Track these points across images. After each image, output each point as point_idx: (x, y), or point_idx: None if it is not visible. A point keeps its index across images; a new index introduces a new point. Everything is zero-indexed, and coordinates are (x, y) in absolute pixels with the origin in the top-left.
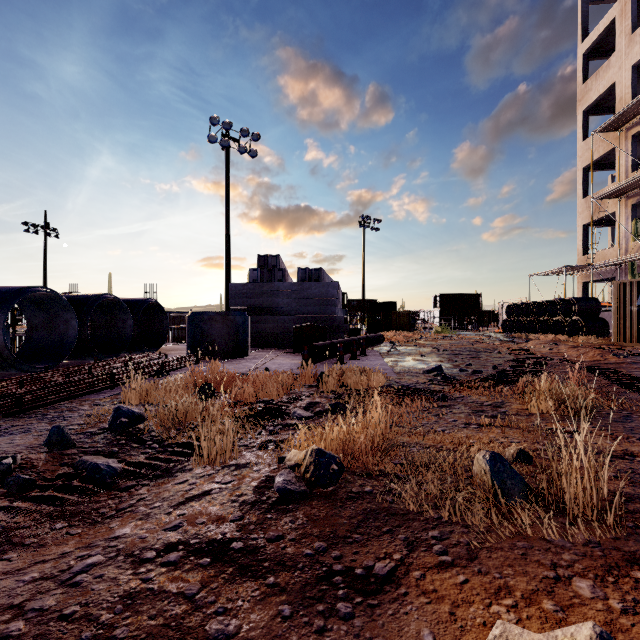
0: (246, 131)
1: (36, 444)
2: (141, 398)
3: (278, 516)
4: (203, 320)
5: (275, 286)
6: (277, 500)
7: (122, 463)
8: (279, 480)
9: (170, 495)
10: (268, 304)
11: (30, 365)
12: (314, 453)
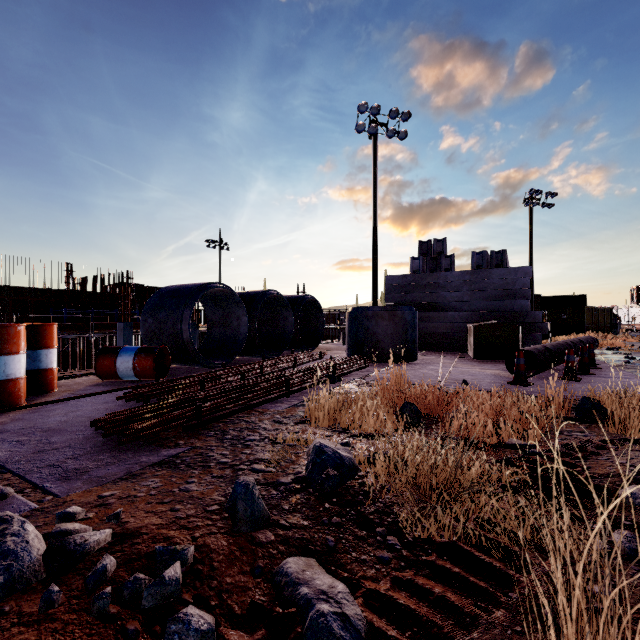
0: (395, 112)
1: (215, 502)
2: (329, 419)
3: None
4: (367, 316)
5: (441, 276)
6: None
7: (358, 598)
8: None
9: None
10: (432, 298)
11: (210, 360)
12: None
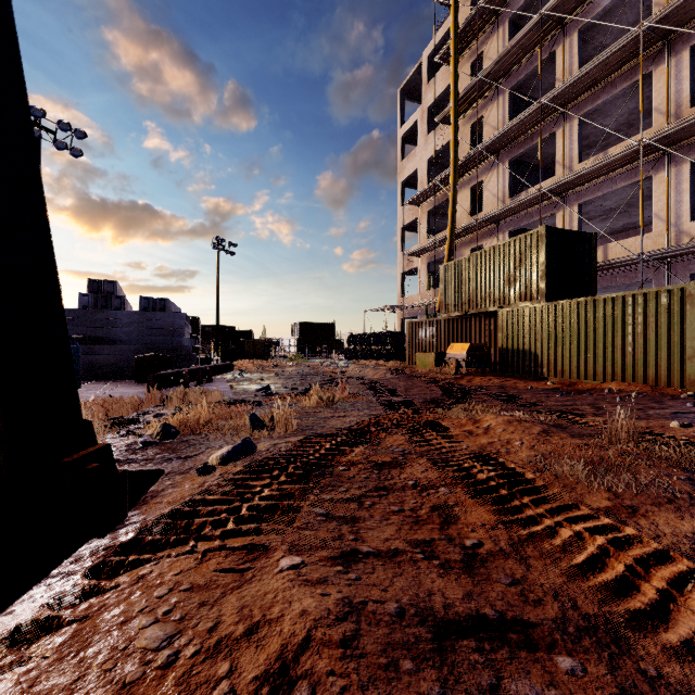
0: (66, 124)
1: None
2: None
3: (143, 451)
4: None
5: (112, 314)
6: (141, 447)
7: None
8: (141, 439)
9: None
10: (103, 333)
11: None
12: (162, 425)
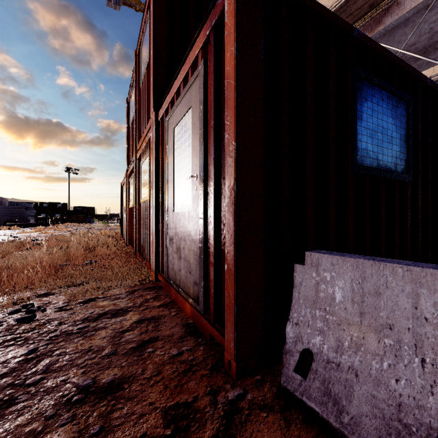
0: None
1: None
2: None
3: None
4: None
5: None
6: None
7: None
8: None
9: None
10: None
11: None
12: None
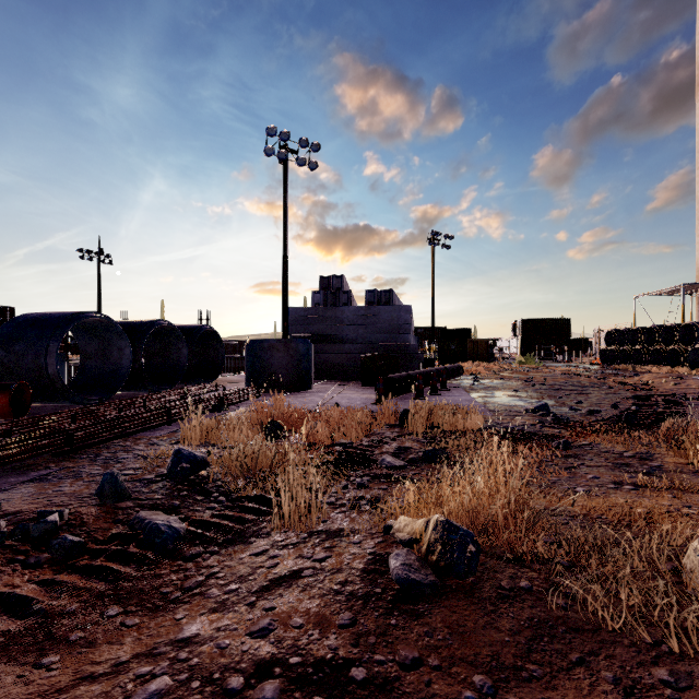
0: (305, 141)
1: (87, 493)
2: (201, 437)
3: (406, 623)
4: (263, 348)
5: (339, 311)
6: (398, 595)
7: (185, 522)
8: (396, 564)
9: (248, 573)
10: (332, 331)
11: (83, 397)
12: (440, 526)
